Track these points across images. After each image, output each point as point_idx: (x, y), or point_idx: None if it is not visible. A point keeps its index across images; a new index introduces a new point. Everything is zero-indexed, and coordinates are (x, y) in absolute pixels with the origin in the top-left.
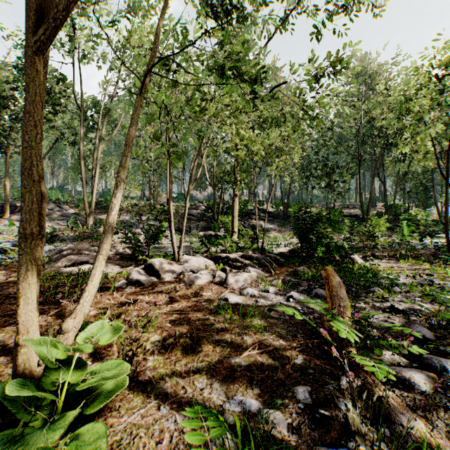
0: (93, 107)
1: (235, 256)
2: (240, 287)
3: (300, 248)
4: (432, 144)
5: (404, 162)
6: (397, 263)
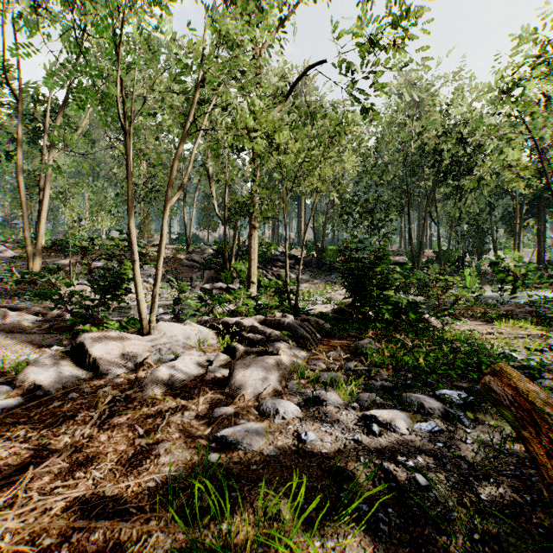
0: (46, 102)
1: (253, 321)
2: (261, 392)
3: (351, 306)
4: (538, 153)
5: (460, 198)
6: (489, 326)
